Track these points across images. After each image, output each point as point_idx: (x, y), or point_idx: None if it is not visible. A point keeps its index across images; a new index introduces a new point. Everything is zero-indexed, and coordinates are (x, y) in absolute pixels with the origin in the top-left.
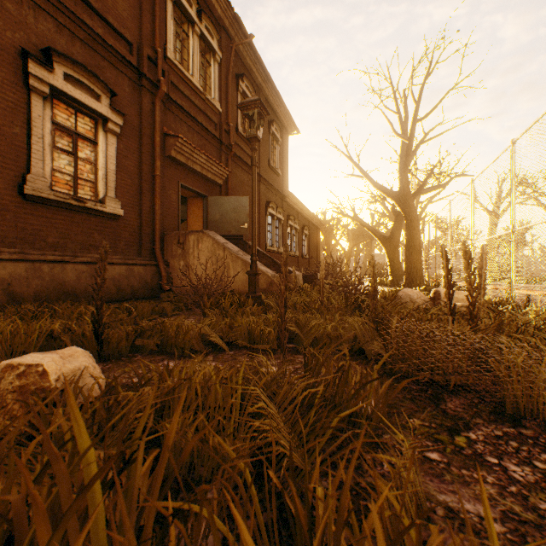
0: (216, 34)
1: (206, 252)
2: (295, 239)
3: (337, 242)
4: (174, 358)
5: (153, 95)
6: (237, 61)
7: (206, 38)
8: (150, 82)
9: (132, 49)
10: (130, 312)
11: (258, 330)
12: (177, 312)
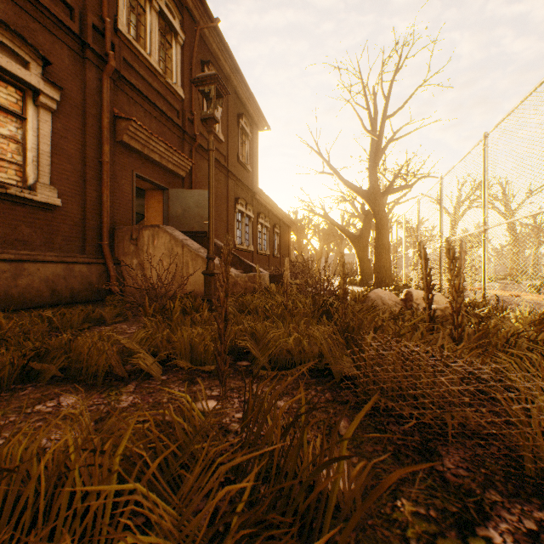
0: (178, 14)
1: (163, 250)
2: (266, 237)
3: (308, 241)
4: (79, 390)
5: (100, 70)
6: (203, 47)
7: (166, 16)
8: (96, 55)
9: (73, 15)
10: (50, 322)
11: (202, 345)
12: (119, 319)
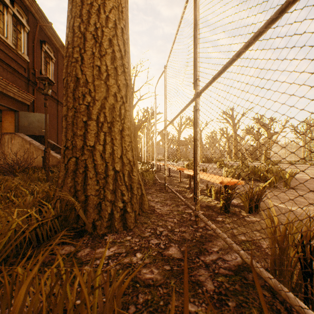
0: (25, 16)
1: (18, 145)
2: None
3: None
4: None
5: None
6: (41, 32)
7: (17, 17)
8: None
9: None
10: None
11: (42, 178)
12: None
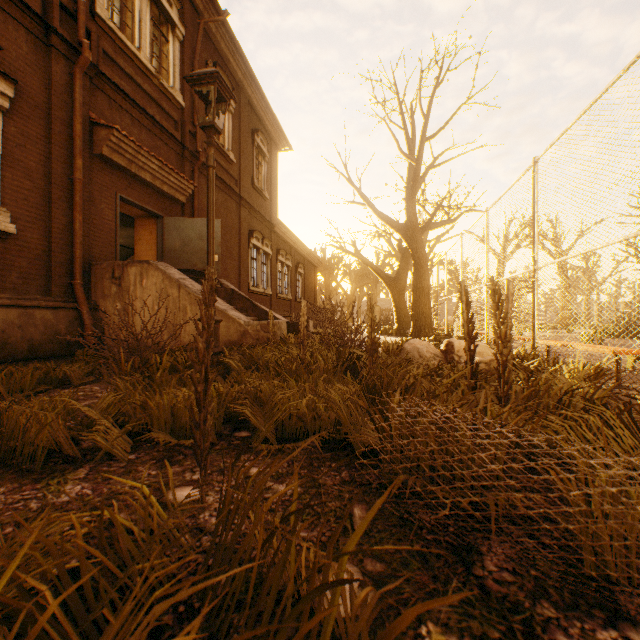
0: (176, 1)
1: (154, 291)
2: (287, 278)
3: (338, 284)
4: (5, 479)
5: (71, 62)
6: (208, 45)
7: (160, 3)
8: (65, 42)
9: None
10: None
11: (187, 413)
12: (90, 379)
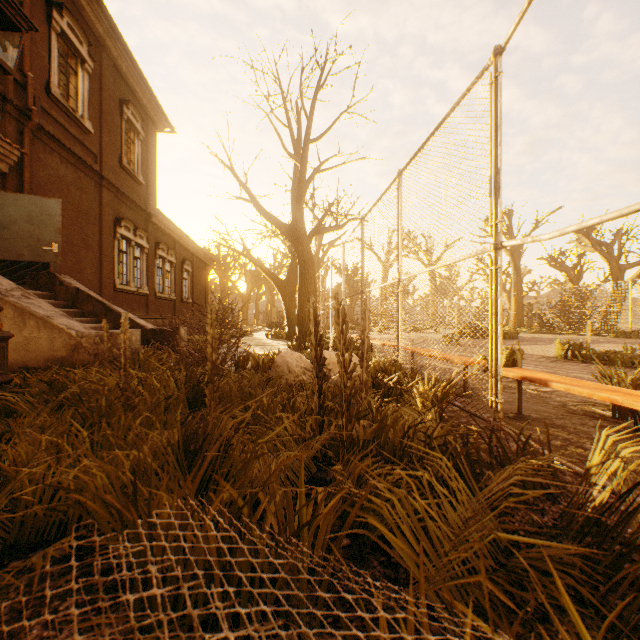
0: None
1: None
2: (171, 276)
3: (233, 284)
4: None
5: None
6: None
7: None
8: None
9: None
10: None
11: None
12: None
